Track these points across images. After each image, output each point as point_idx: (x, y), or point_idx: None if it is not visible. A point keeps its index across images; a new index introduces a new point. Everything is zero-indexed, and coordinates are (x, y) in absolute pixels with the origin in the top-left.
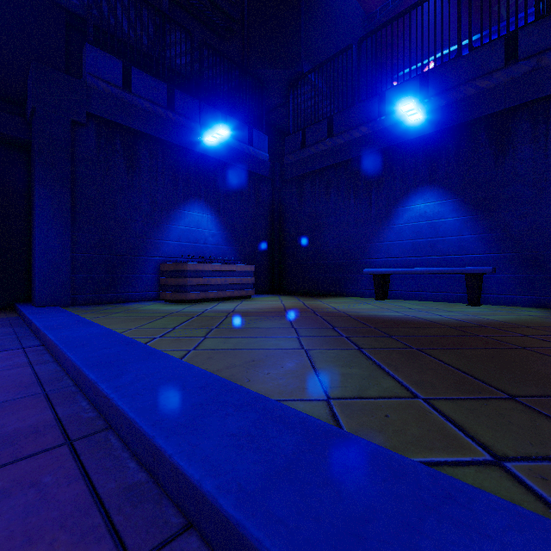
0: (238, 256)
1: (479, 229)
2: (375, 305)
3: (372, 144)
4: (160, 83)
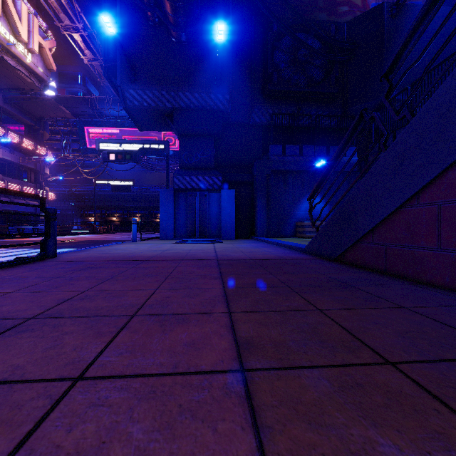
0: None
1: None
2: None
3: None
4: (296, 146)
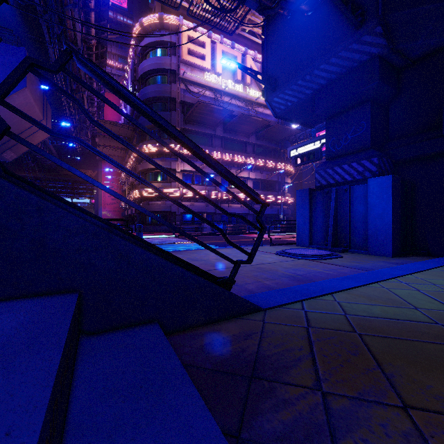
0: None
1: None
2: None
3: None
4: None
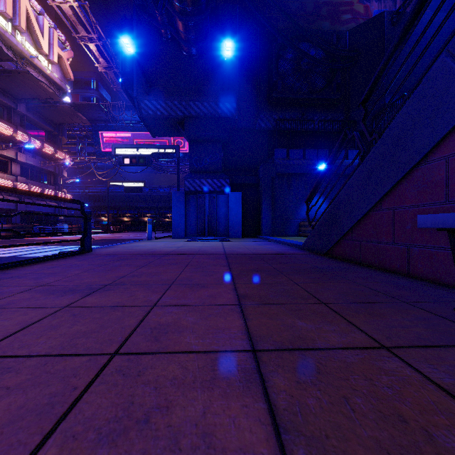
0: None
1: None
2: None
3: None
4: (300, 150)
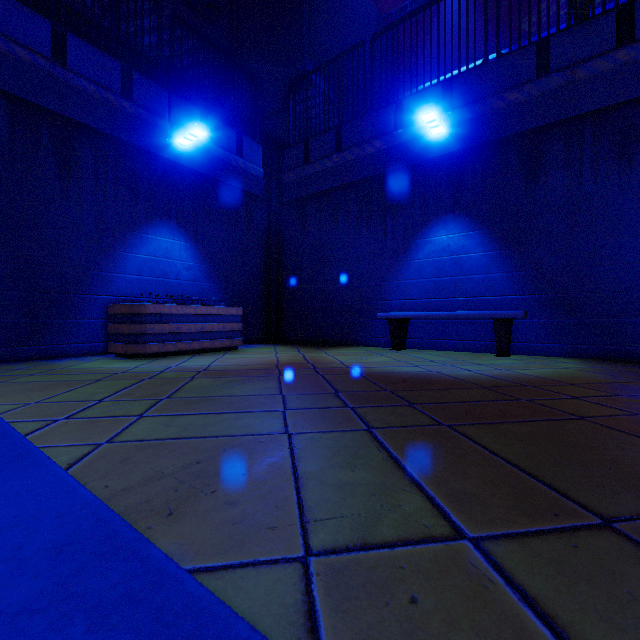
0: (223, 295)
1: (509, 266)
2: (391, 357)
3: (387, 162)
4: (111, 61)
